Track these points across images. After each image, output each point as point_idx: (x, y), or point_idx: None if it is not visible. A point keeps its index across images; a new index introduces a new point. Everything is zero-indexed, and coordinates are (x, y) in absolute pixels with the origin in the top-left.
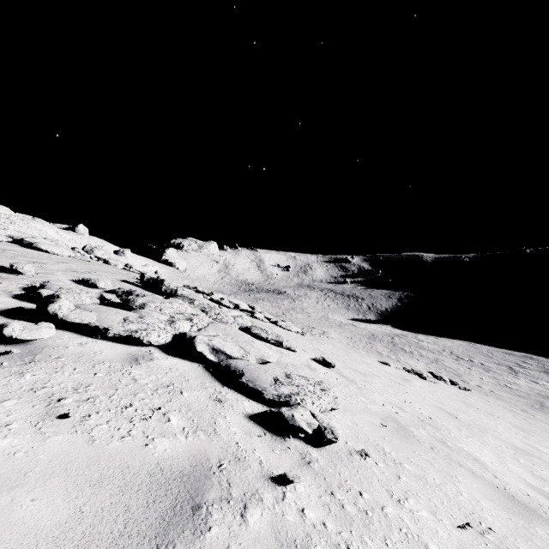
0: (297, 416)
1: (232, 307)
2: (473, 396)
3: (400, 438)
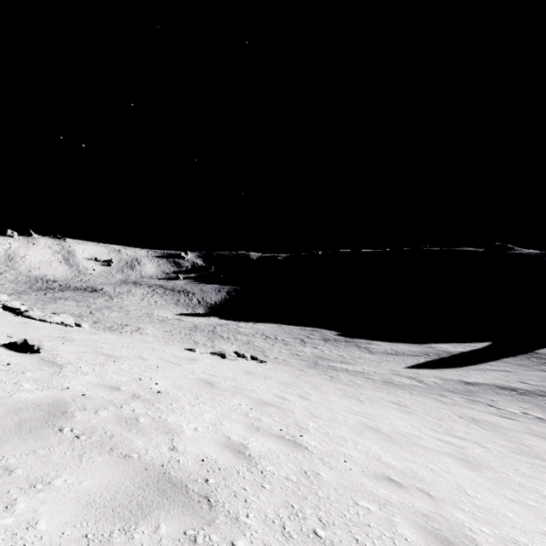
0: None
1: None
2: (266, 366)
3: None
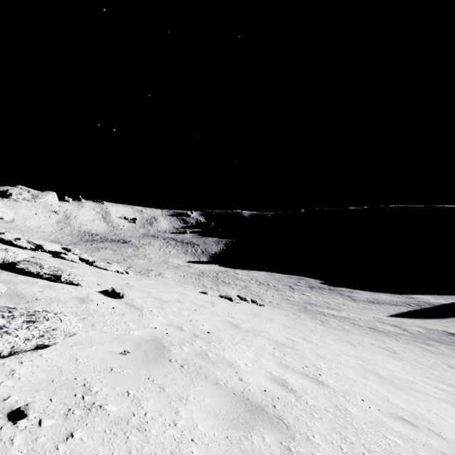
0: None
1: (31, 248)
2: (265, 309)
3: (141, 364)
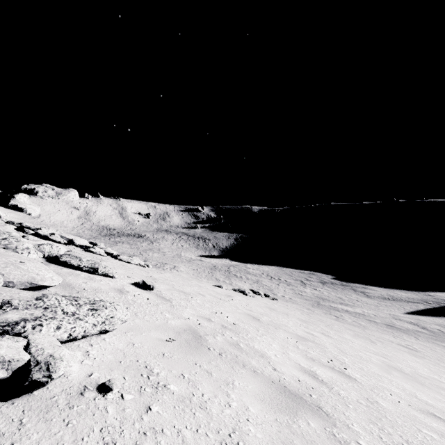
0: None
1: (64, 242)
2: (278, 303)
3: (186, 351)
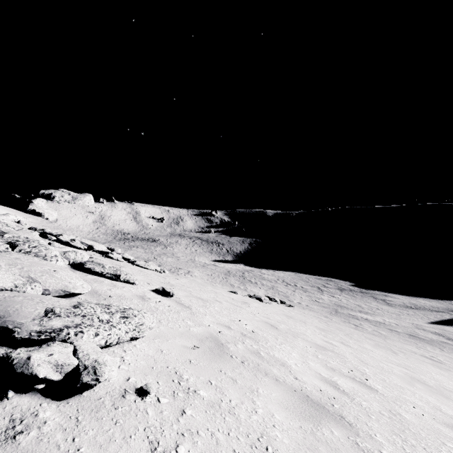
0: (36, 358)
1: (84, 248)
2: (295, 310)
3: (210, 358)
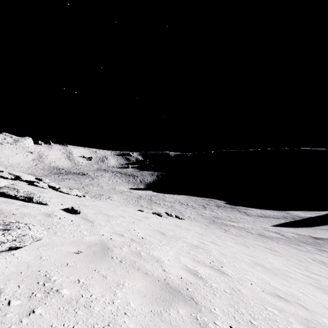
0: None
1: (11, 178)
2: (185, 222)
3: (90, 260)
